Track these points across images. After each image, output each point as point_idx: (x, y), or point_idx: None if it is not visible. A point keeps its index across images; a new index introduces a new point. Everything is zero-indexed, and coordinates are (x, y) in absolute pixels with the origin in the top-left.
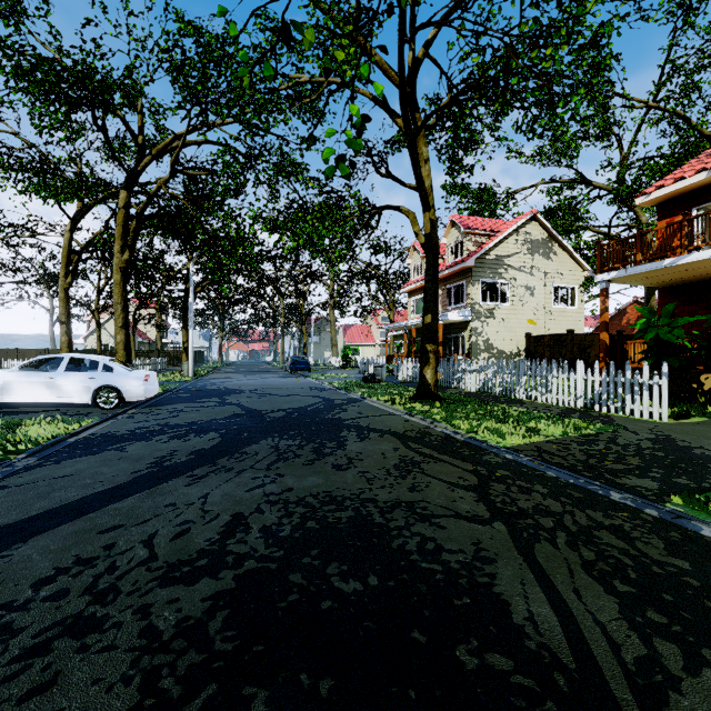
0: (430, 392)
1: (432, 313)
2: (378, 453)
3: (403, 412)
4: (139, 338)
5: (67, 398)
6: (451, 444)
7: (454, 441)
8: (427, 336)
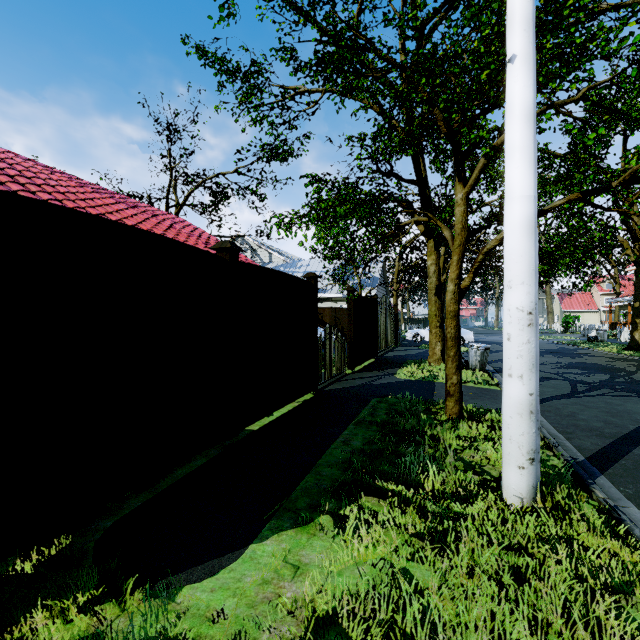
0: (638, 346)
1: (639, 301)
2: (598, 359)
3: (615, 353)
4: None
5: None
6: (635, 360)
7: (638, 360)
8: (635, 314)
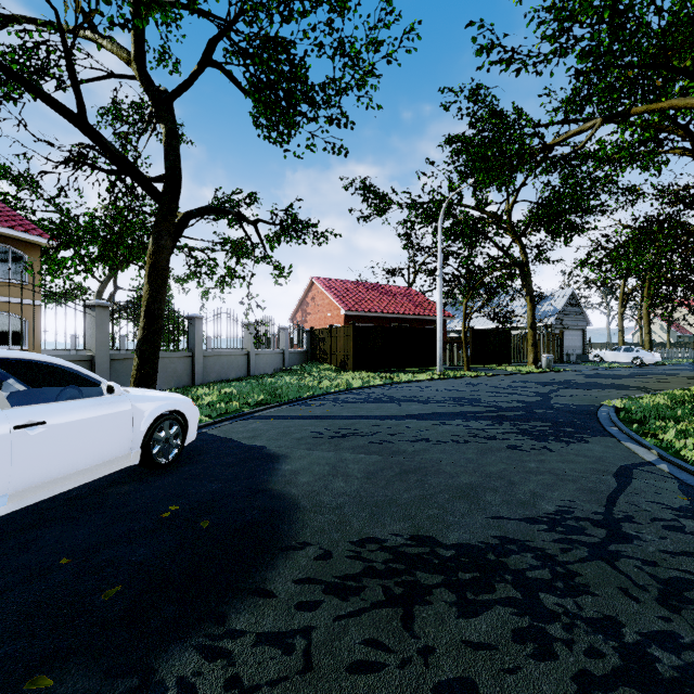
0: None
1: None
2: None
3: None
4: (677, 332)
5: (623, 360)
6: None
7: None
8: None
